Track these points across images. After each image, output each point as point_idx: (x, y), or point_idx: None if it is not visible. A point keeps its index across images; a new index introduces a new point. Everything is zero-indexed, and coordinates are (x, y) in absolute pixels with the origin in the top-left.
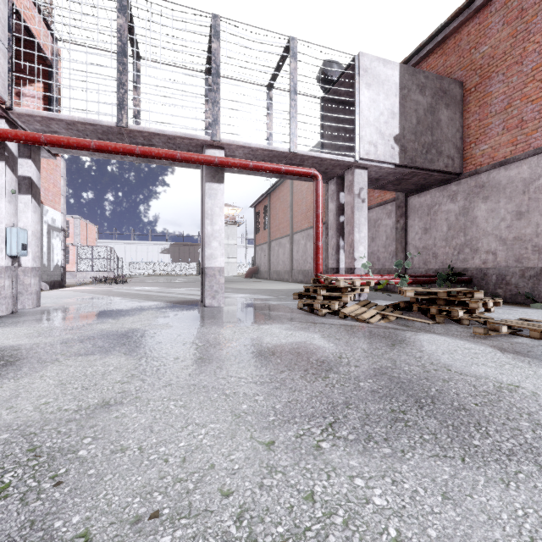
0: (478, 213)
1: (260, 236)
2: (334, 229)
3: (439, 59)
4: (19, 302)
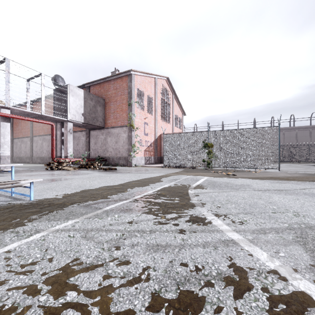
0: (108, 140)
1: None
2: (59, 141)
3: (99, 88)
4: None
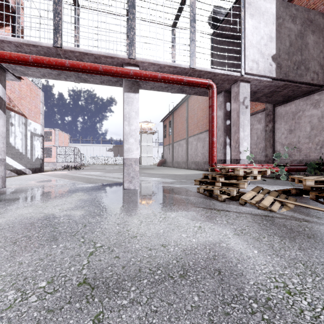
0: None
1: (166, 140)
2: (221, 130)
3: (302, 0)
4: None
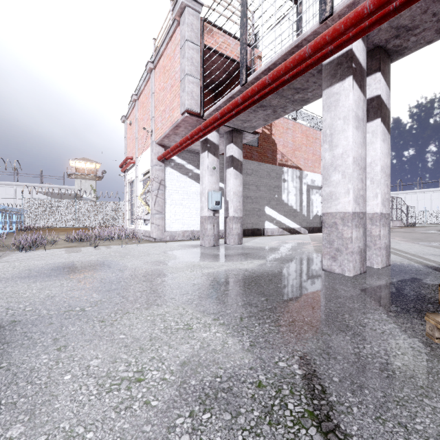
0: None
1: None
2: None
3: None
4: (228, 240)
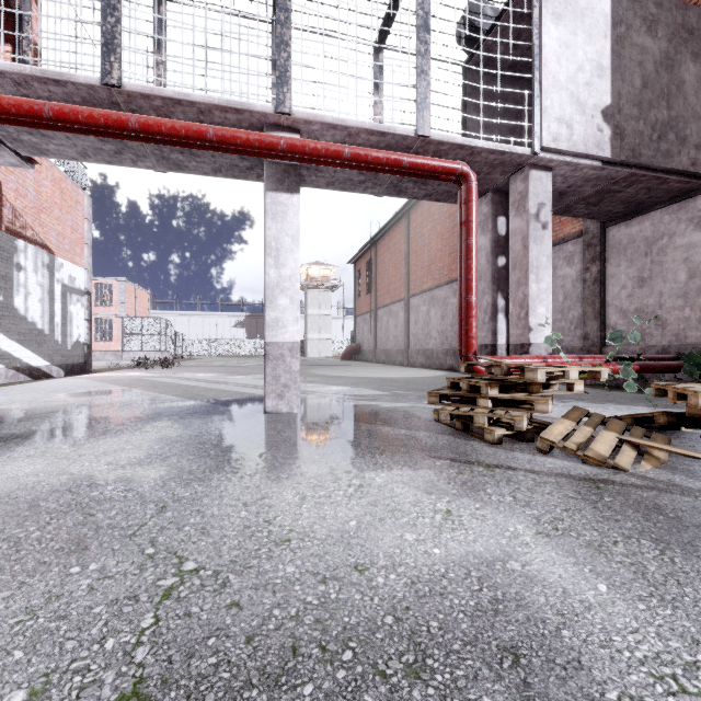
0: None
1: (362, 303)
2: (487, 280)
3: None
4: None
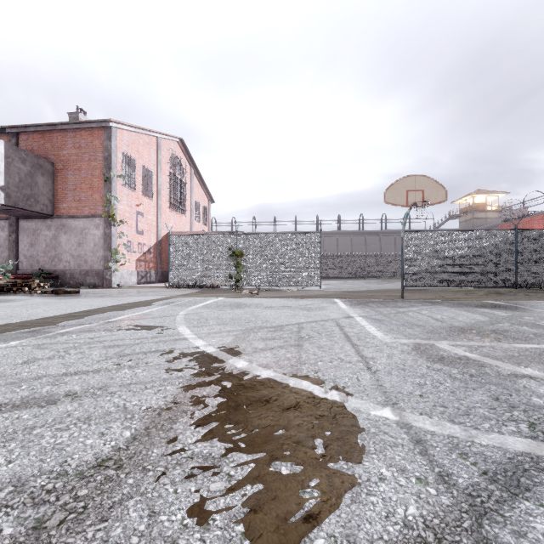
0: (62, 240)
1: None
2: None
3: (41, 139)
4: None
